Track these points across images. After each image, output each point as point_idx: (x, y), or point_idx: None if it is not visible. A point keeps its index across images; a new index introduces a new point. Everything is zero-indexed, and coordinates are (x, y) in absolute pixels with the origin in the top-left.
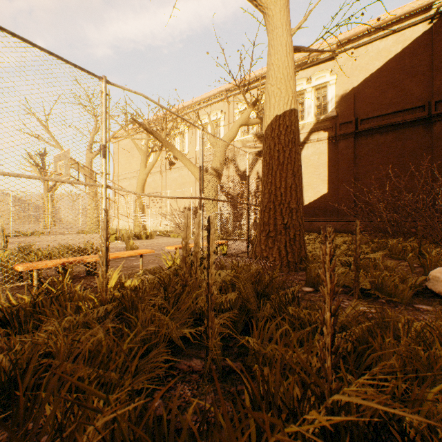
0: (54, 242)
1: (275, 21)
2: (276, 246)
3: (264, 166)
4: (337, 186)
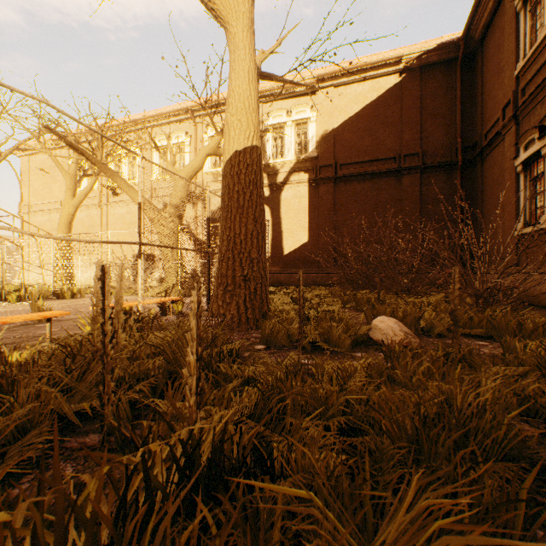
0: None
1: (238, 41)
2: (235, 301)
3: (223, 208)
4: (318, 234)
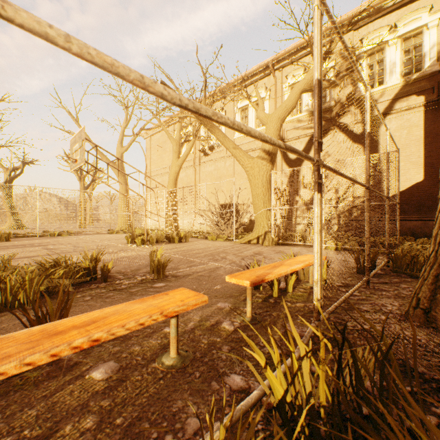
0: (73, 245)
1: None
2: None
3: None
4: None
